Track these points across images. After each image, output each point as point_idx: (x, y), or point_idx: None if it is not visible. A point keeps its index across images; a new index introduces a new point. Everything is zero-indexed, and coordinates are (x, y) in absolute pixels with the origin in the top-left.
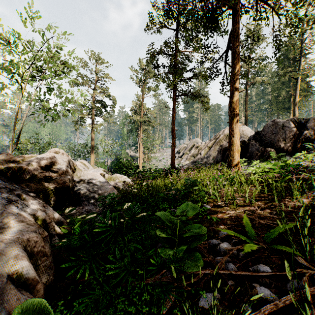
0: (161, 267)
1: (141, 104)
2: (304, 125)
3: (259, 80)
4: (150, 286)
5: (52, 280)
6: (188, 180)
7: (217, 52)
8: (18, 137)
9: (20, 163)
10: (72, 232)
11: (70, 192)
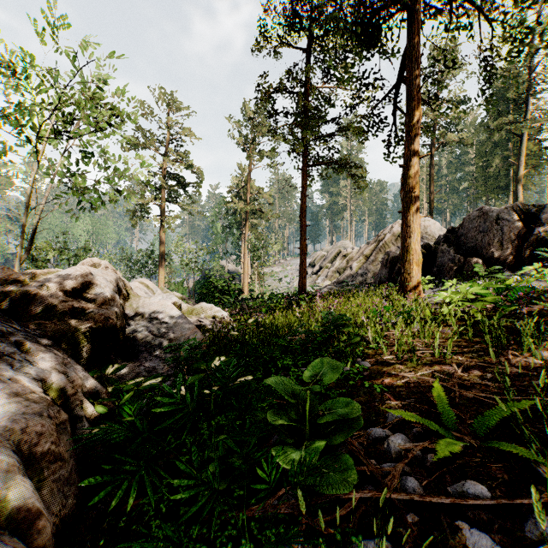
0: (278, 482)
1: (248, 181)
2: (536, 216)
3: (453, 139)
4: (256, 521)
5: (73, 506)
6: (329, 315)
7: (381, 87)
8: (31, 238)
9: (26, 285)
10: (116, 411)
11: (118, 336)
